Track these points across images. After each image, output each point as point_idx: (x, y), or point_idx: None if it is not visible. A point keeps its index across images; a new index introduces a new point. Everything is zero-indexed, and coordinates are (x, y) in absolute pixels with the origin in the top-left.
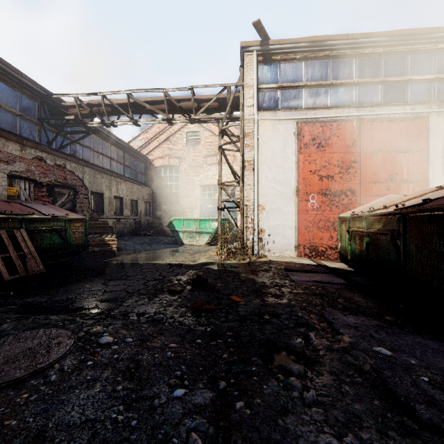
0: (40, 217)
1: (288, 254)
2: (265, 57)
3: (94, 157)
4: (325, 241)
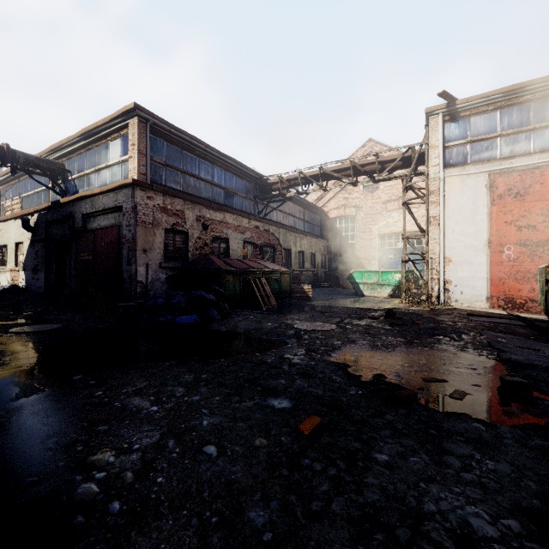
0: (270, 270)
1: (479, 305)
2: (452, 115)
3: (283, 218)
4: (525, 293)
